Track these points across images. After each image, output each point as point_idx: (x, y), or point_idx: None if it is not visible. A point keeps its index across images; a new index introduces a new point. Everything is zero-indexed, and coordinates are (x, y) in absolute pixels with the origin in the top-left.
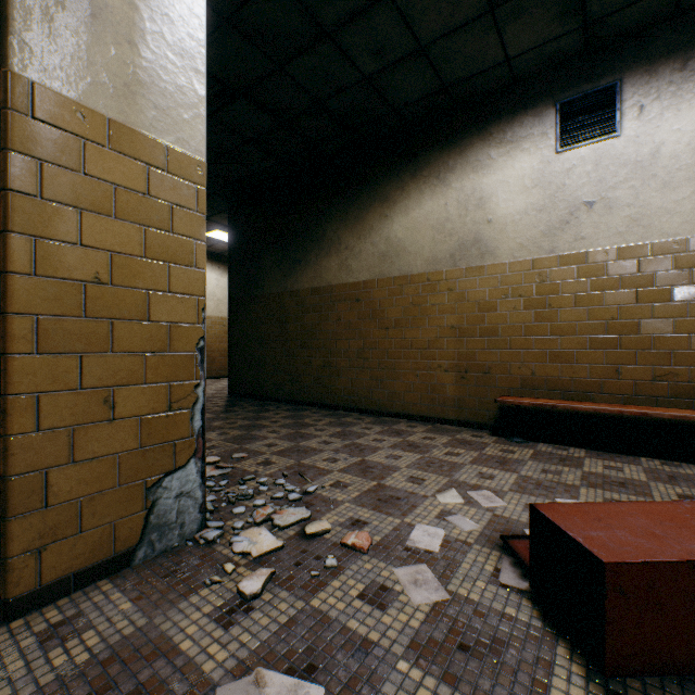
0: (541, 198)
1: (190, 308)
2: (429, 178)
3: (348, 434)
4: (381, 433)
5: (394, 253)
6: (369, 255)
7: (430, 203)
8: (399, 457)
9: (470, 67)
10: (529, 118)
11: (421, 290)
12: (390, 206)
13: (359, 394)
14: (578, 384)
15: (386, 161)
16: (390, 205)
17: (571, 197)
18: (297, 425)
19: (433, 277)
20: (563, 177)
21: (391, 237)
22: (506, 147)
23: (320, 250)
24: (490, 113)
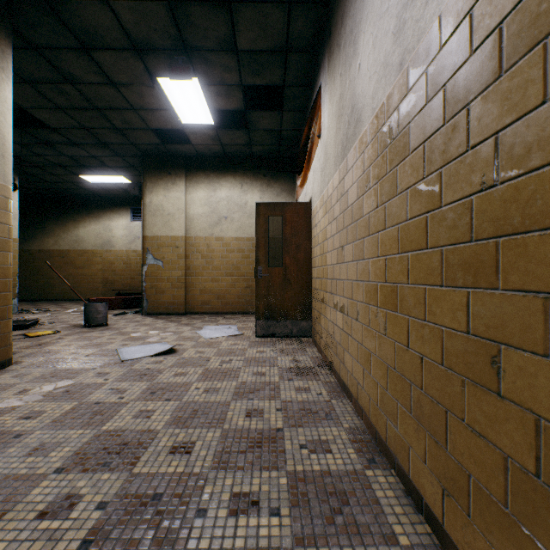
0: (128, 233)
1: (16, 268)
2: (94, 218)
3: (58, 304)
4: (72, 303)
5: (80, 241)
6: (69, 240)
7: (94, 226)
8: (75, 305)
9: (104, 193)
10: (125, 209)
11: (91, 255)
12: (78, 224)
13: (65, 294)
14: (137, 285)
15: (77, 206)
16: (78, 223)
17: (135, 234)
18: (34, 304)
19: (95, 251)
20: (133, 229)
21: (79, 235)
22: (119, 215)
23: (44, 234)
24: (114, 203)
